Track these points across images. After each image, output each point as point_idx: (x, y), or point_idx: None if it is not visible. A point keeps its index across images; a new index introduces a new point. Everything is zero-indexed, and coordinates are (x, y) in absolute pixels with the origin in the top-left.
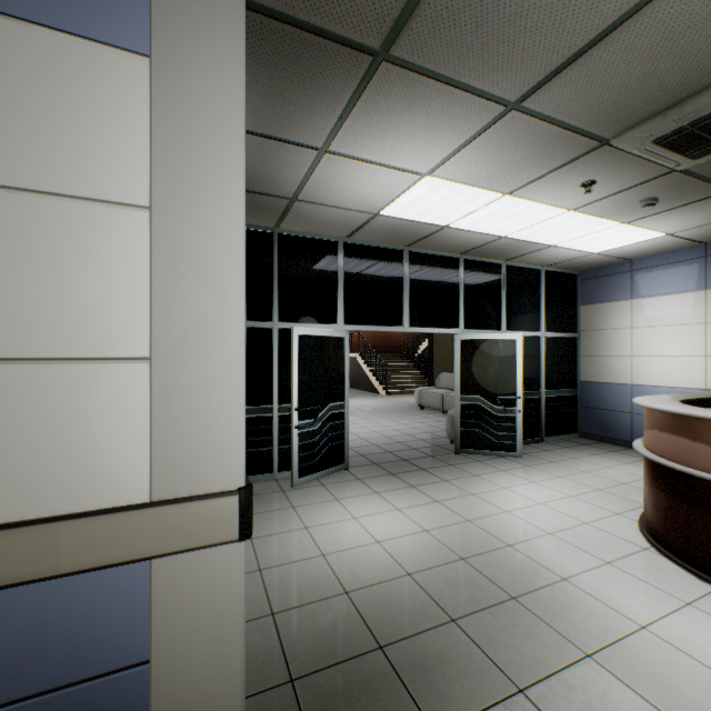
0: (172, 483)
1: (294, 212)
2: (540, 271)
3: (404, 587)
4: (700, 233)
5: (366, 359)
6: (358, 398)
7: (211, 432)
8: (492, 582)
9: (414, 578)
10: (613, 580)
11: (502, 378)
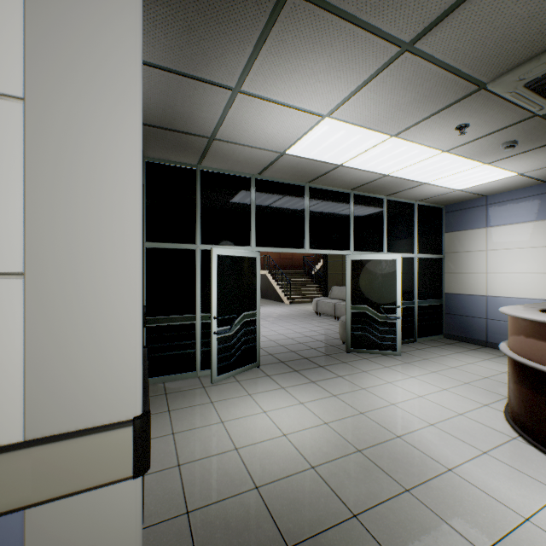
0: (52, 417)
1: (213, 151)
2: (414, 205)
3: (309, 480)
4: (545, 173)
5: (274, 275)
6: (267, 306)
7: (101, 357)
8: (387, 474)
9: (318, 471)
10: (492, 470)
11: (385, 291)
